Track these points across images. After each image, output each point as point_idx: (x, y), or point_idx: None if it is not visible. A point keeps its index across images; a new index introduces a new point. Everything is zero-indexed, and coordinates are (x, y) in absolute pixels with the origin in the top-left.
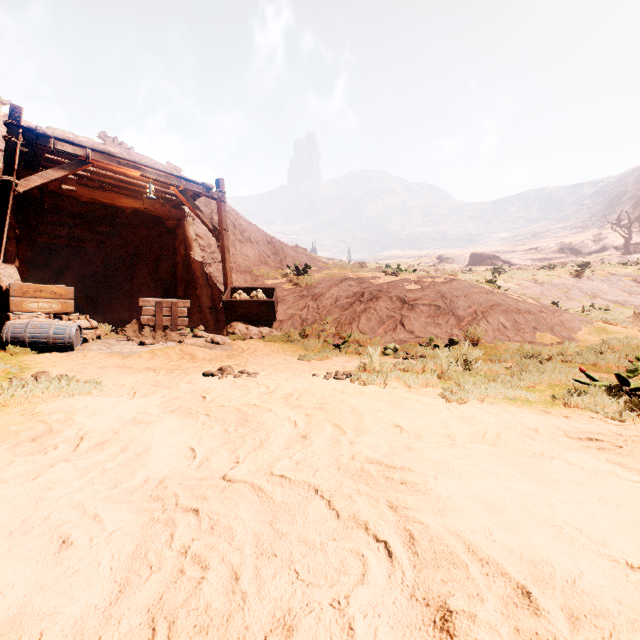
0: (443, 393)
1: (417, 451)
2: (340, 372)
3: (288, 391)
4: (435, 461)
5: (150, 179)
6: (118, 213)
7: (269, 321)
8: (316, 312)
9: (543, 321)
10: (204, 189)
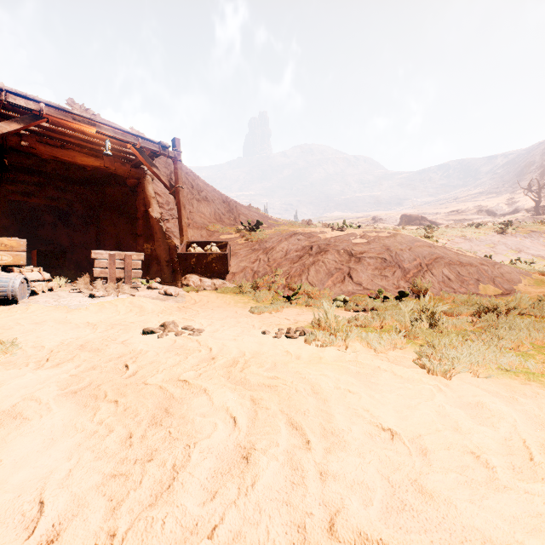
0: (422, 361)
1: (441, 502)
2: (292, 329)
3: (233, 356)
4: (486, 536)
5: (106, 136)
6: (82, 172)
7: (222, 273)
8: (267, 265)
9: (485, 273)
10: (160, 147)
